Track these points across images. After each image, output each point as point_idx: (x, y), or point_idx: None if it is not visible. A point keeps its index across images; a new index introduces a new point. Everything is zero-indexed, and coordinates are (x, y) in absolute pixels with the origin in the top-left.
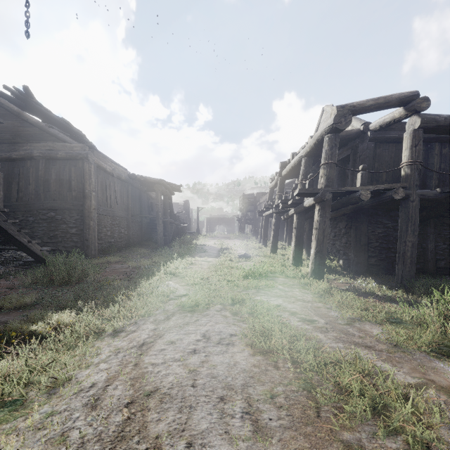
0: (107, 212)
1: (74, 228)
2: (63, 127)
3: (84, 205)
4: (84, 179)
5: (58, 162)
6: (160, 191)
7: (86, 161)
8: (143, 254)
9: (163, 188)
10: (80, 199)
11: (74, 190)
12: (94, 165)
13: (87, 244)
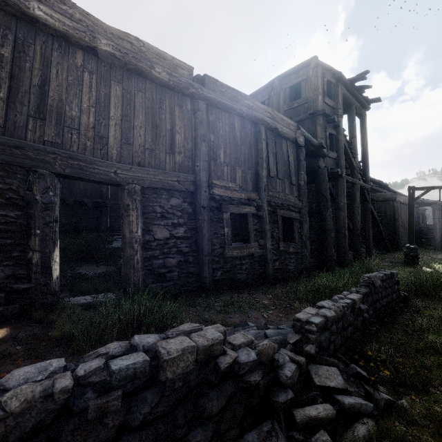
0: (402, 226)
1: (388, 235)
2: (373, 181)
3: (395, 224)
4: (394, 211)
5: (377, 203)
6: (436, 209)
7: (394, 201)
8: (428, 252)
9: (438, 206)
10: (391, 221)
11: (388, 217)
12: (399, 203)
13: (397, 244)
